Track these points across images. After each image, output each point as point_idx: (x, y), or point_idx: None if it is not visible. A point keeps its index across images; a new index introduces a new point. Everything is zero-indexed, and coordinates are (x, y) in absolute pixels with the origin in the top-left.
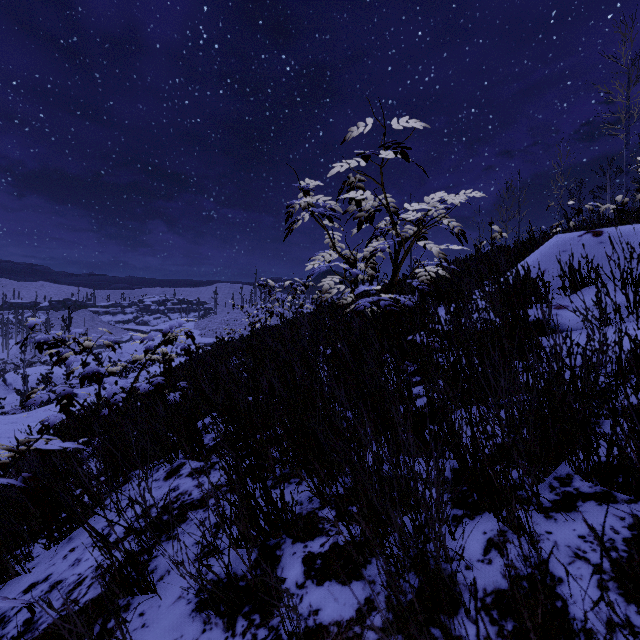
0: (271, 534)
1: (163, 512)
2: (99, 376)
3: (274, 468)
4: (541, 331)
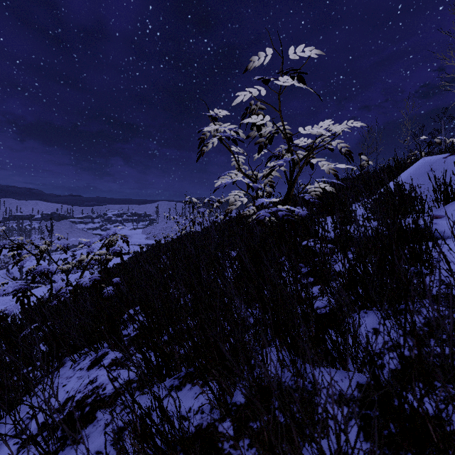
0: (168, 453)
1: (77, 407)
2: (47, 273)
3: (180, 367)
4: (443, 240)
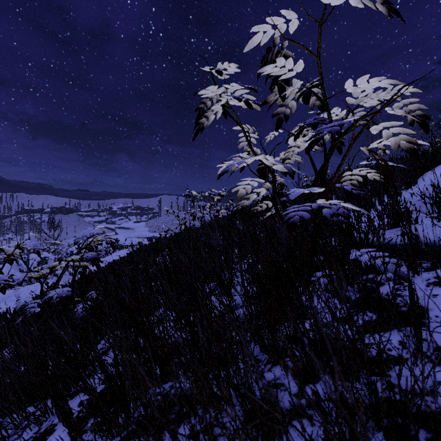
0: None
1: None
2: (5, 287)
3: None
4: None
